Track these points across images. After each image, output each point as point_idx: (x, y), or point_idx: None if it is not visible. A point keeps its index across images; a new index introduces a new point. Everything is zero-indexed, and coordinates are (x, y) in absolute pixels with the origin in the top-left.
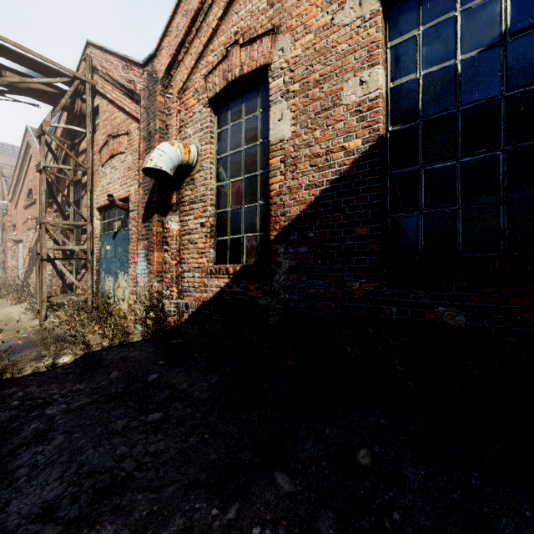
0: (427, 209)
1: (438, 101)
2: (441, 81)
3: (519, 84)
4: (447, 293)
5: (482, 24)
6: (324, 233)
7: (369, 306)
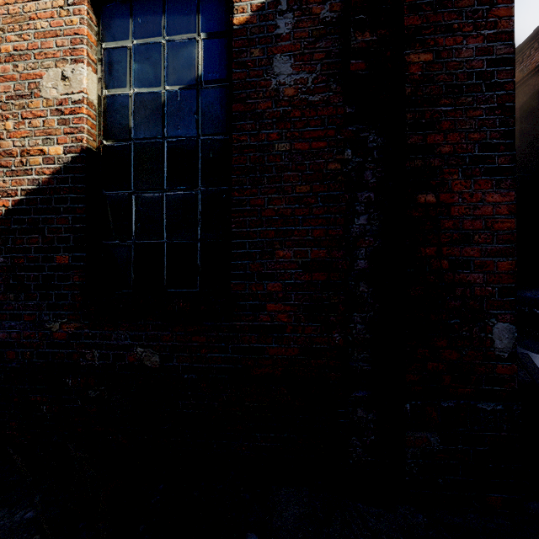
0: (137, 239)
1: (147, 126)
2: (150, 106)
3: (208, 131)
4: (145, 333)
5: (183, 62)
6: (18, 258)
7: (70, 352)
